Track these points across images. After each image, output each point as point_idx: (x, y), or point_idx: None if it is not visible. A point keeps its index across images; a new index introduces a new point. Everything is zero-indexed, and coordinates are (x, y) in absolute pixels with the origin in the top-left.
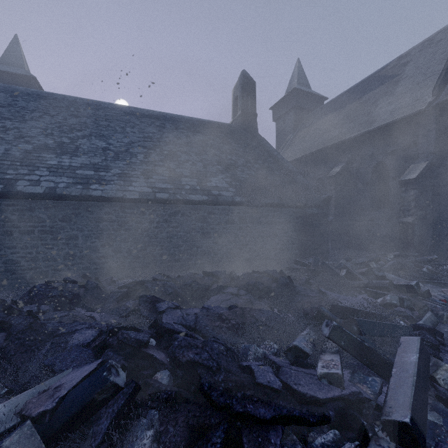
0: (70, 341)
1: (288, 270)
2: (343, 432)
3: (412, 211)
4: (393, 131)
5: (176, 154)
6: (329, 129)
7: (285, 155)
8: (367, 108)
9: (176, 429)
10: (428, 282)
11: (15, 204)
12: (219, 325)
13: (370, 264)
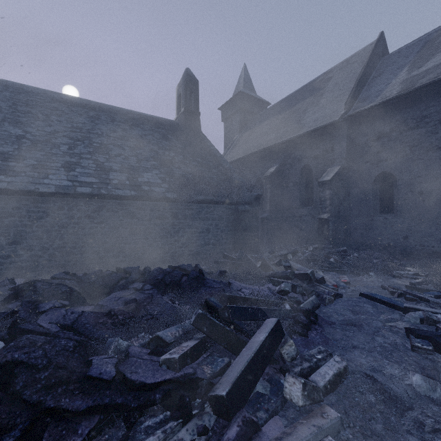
0: None
1: (216, 264)
2: (173, 412)
3: (328, 209)
4: (316, 137)
5: (107, 147)
6: (268, 132)
7: (231, 154)
8: (298, 115)
9: None
10: (332, 270)
11: None
12: (104, 321)
13: (288, 256)
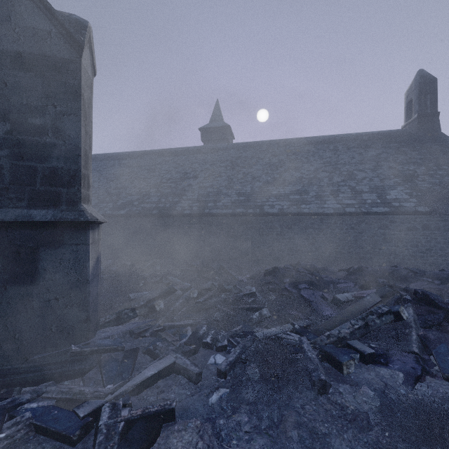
0: (341, 285)
1: None
2: None
3: None
4: None
5: (353, 173)
6: None
7: None
8: None
9: (421, 310)
10: None
11: (264, 219)
12: None
13: None
